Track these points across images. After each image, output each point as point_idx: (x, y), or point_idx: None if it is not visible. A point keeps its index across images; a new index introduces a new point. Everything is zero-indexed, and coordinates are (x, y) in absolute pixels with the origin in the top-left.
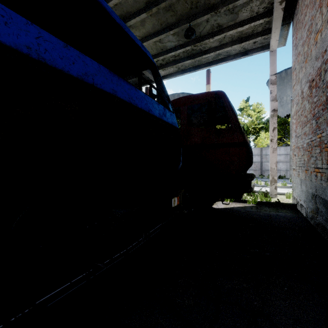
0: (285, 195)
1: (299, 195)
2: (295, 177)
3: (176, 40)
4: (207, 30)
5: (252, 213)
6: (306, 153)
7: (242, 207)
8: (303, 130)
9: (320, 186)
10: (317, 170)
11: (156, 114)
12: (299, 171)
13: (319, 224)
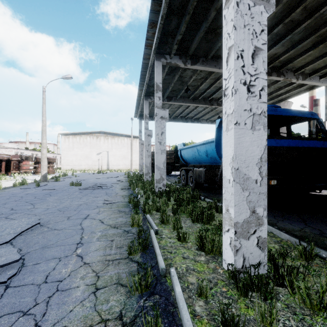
0: None
1: None
2: None
3: None
4: None
5: None
6: None
7: None
8: None
9: None
10: None
11: (318, 146)
12: None
13: None
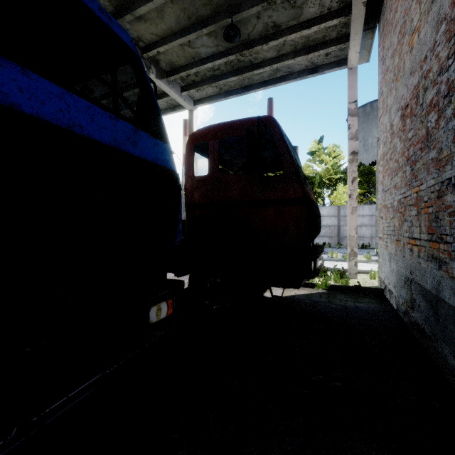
0: (368, 273)
1: (387, 275)
2: (382, 250)
3: (213, 45)
4: (259, 31)
5: (320, 306)
6: (397, 215)
7: (307, 295)
8: (392, 181)
9: (417, 266)
10: (413, 242)
11: (99, 137)
12: (387, 242)
13: (415, 324)
